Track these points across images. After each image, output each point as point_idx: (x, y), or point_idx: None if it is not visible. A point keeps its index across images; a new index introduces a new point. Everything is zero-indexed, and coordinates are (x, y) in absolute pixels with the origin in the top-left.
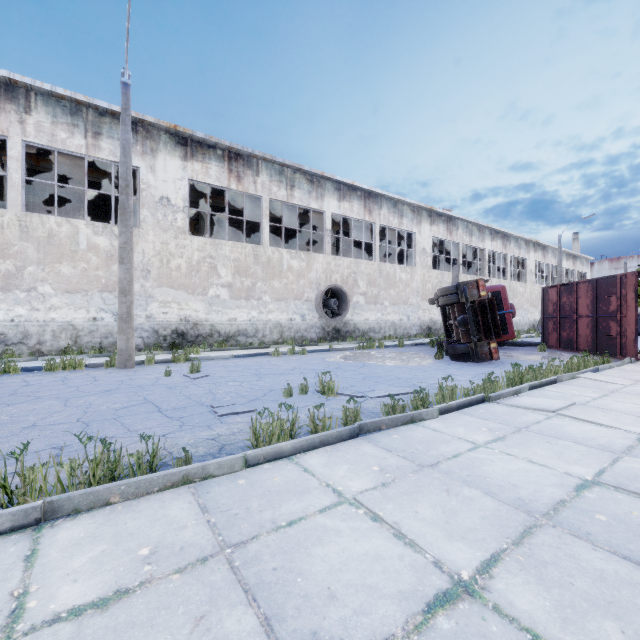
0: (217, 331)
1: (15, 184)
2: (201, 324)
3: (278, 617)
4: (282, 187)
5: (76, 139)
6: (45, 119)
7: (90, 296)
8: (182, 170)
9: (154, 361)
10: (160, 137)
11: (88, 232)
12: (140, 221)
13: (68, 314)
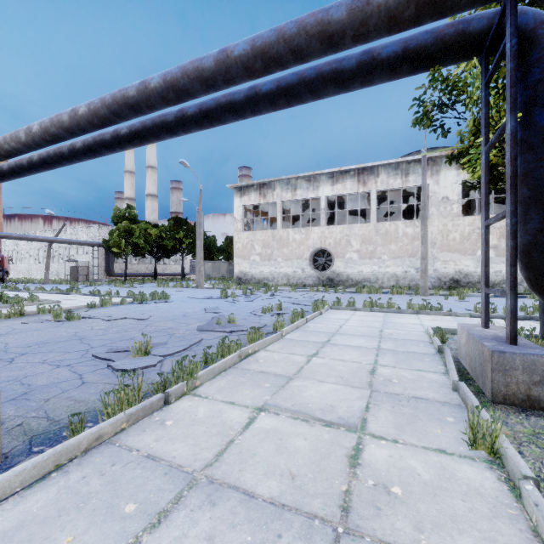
0: None
1: (373, 211)
2: (470, 275)
3: None
4: None
5: (397, 181)
6: (384, 177)
7: (403, 260)
8: (456, 176)
9: (438, 294)
10: (441, 161)
11: (402, 227)
12: (429, 215)
13: (393, 269)
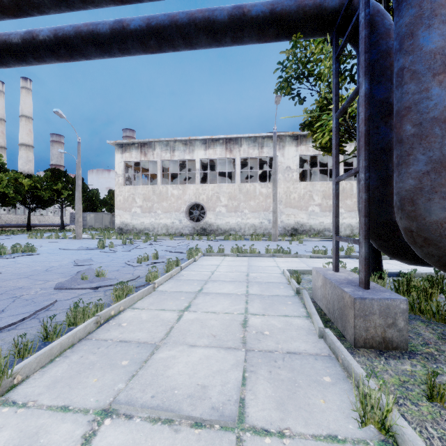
0: (313, 228)
1: (237, 174)
2: (305, 225)
3: (309, 265)
4: (352, 145)
5: (255, 151)
6: (246, 147)
7: (260, 213)
8: (296, 152)
9: (284, 240)
10: (286, 139)
11: (259, 187)
12: (278, 179)
13: (253, 220)
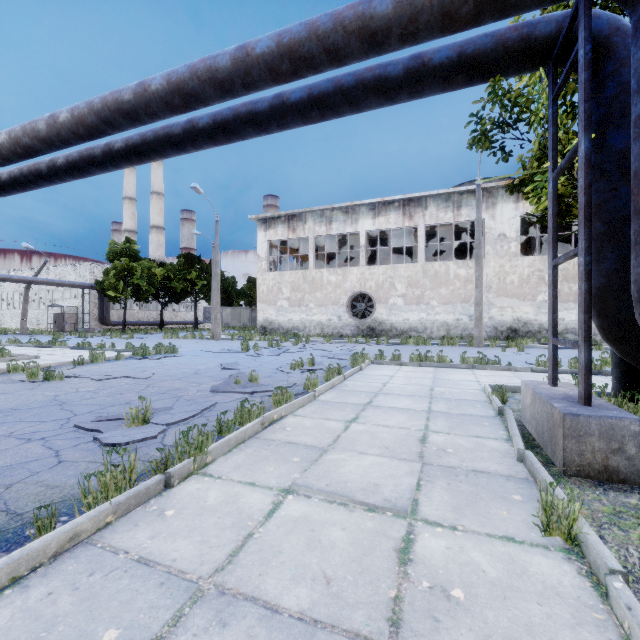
0: (544, 329)
1: (421, 249)
2: (530, 323)
3: None
4: None
5: (448, 215)
6: (433, 210)
7: (455, 306)
8: (514, 210)
9: (495, 345)
10: (498, 193)
11: (454, 268)
12: (484, 254)
13: (444, 317)
